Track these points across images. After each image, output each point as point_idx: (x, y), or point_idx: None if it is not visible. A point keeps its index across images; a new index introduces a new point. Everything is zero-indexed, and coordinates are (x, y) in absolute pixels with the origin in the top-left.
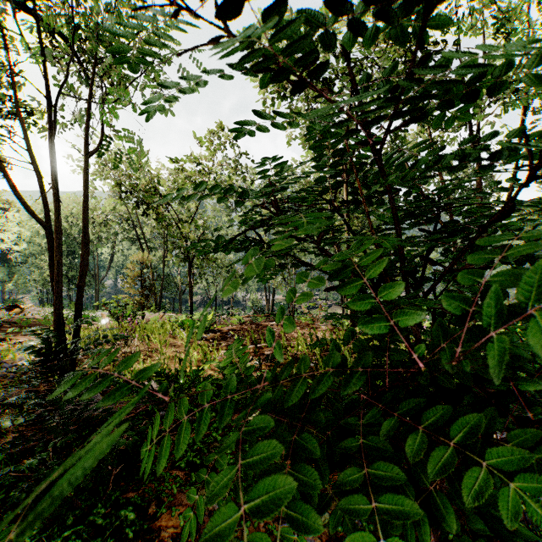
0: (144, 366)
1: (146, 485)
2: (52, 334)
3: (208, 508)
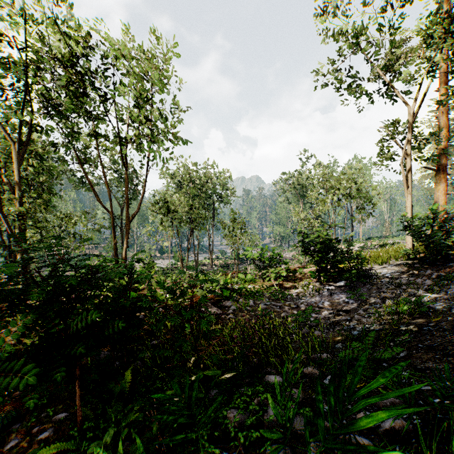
0: None
1: None
2: None
3: None
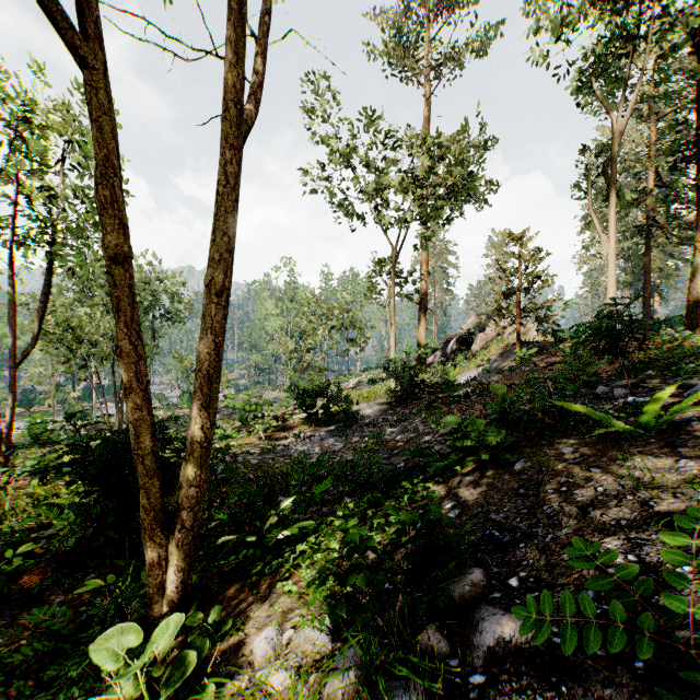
0: None
1: None
2: None
3: None
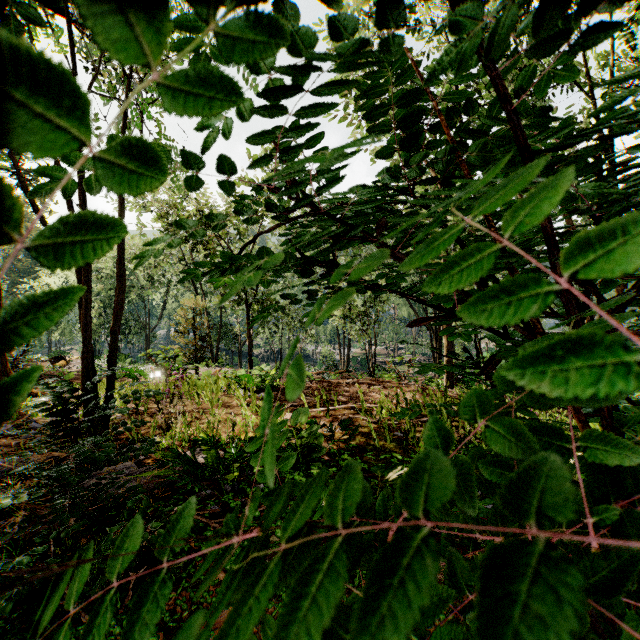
0: (191, 430)
1: (180, 593)
2: (68, 387)
3: (260, 635)
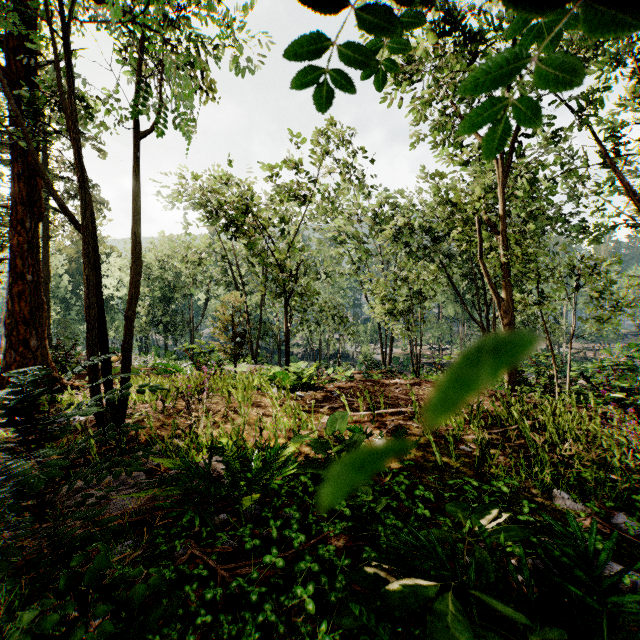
0: (216, 432)
1: None
2: (33, 377)
3: None
